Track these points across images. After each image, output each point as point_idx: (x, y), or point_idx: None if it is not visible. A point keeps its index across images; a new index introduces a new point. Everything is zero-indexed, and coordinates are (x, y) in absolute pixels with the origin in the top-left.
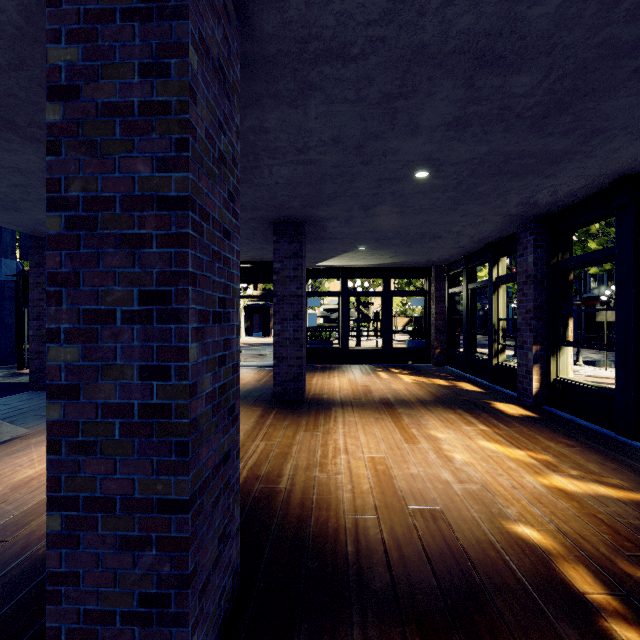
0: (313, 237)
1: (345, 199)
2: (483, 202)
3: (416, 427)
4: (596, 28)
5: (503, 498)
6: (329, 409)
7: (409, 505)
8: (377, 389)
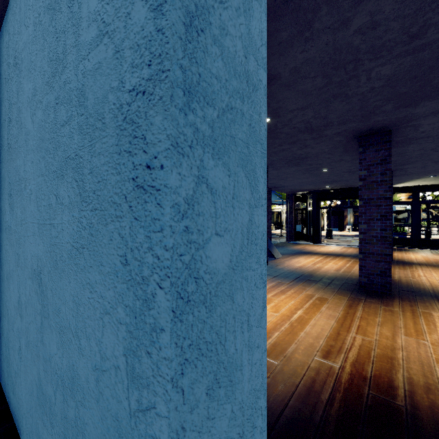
0: (396, 175)
1: (422, 161)
2: None
3: None
4: None
5: None
6: (410, 265)
7: None
8: None
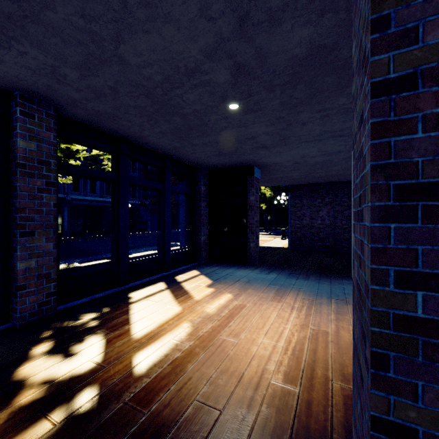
0: None
1: None
2: None
3: None
4: None
5: None
6: None
7: None
8: None
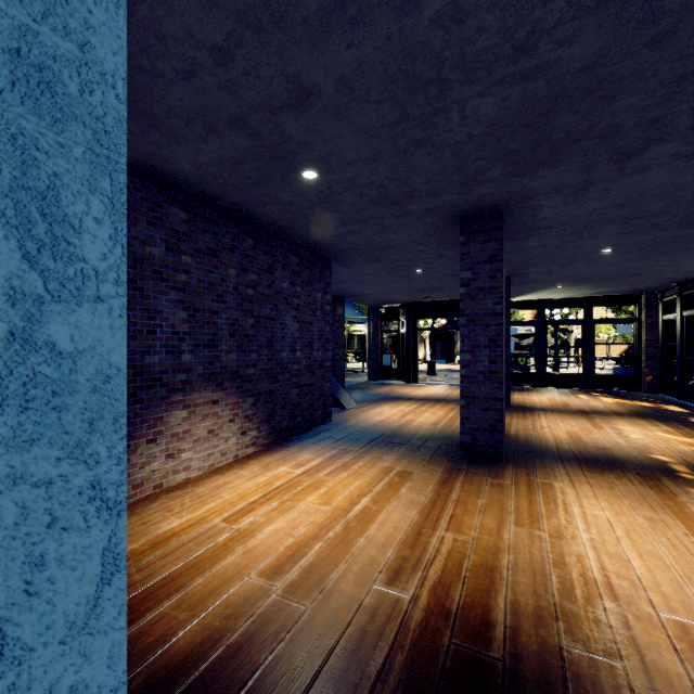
0: (516, 282)
1: (547, 264)
2: (671, 254)
3: (605, 424)
4: (693, 205)
5: (655, 449)
6: (533, 411)
7: (589, 445)
8: (575, 404)
